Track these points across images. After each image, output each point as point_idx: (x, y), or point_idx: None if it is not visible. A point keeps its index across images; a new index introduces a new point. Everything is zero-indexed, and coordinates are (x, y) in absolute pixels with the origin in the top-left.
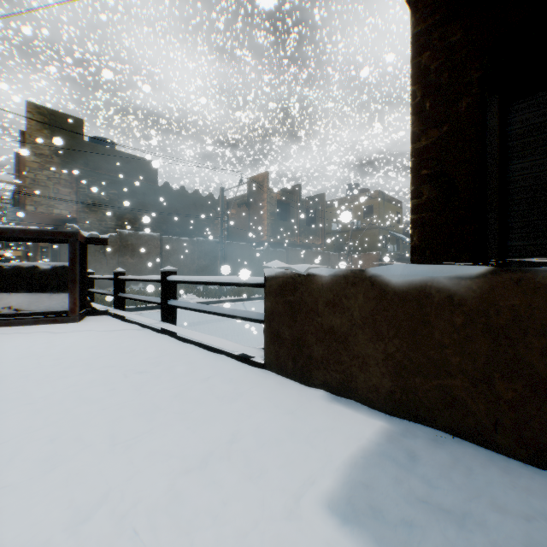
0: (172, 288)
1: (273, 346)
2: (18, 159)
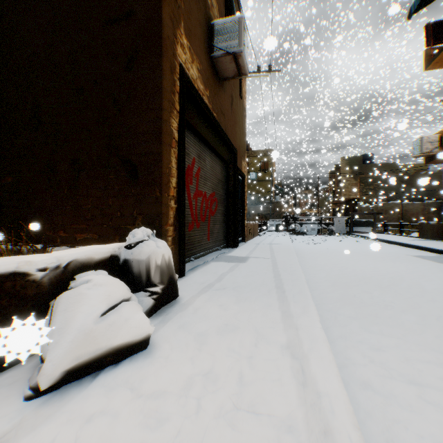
0: (401, 226)
1: (418, 234)
2: (332, 175)
